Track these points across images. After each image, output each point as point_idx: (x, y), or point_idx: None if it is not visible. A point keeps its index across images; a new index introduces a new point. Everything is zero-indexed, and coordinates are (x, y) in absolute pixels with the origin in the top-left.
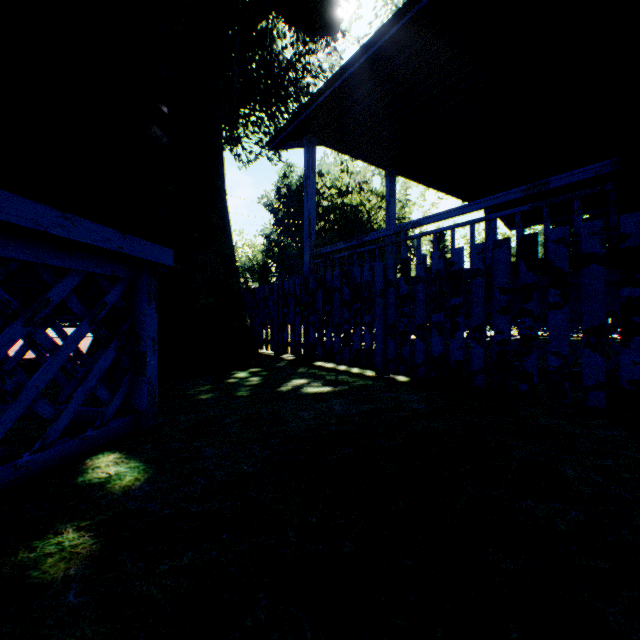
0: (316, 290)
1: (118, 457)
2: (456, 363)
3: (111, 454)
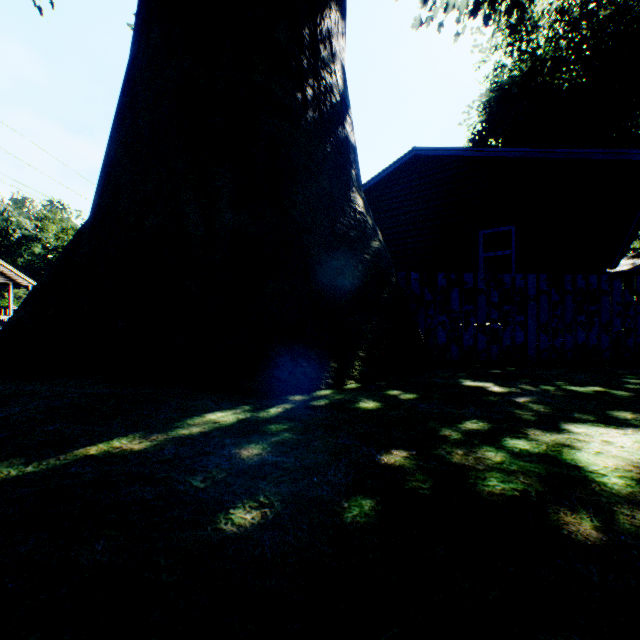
0: None
1: None
2: None
3: None
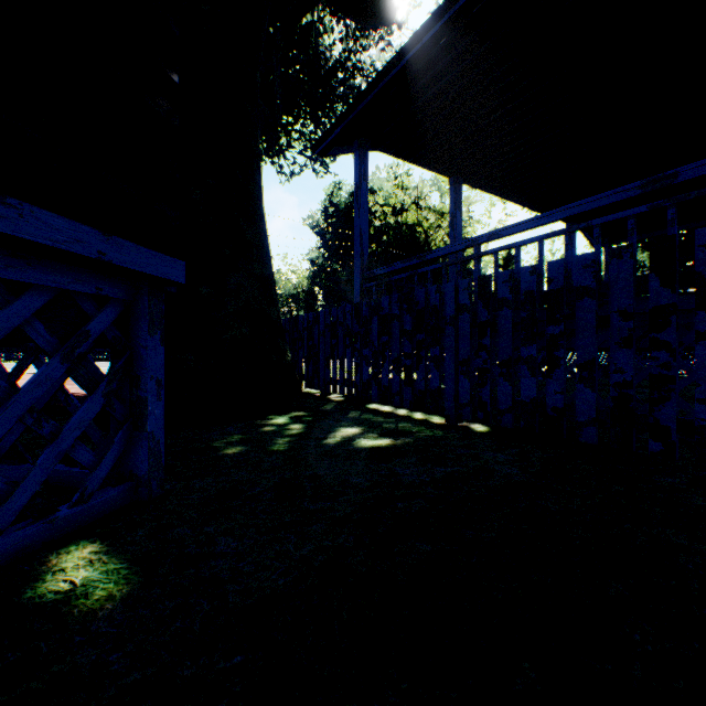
0: (370, 318)
1: (96, 551)
2: (555, 411)
3: (88, 545)
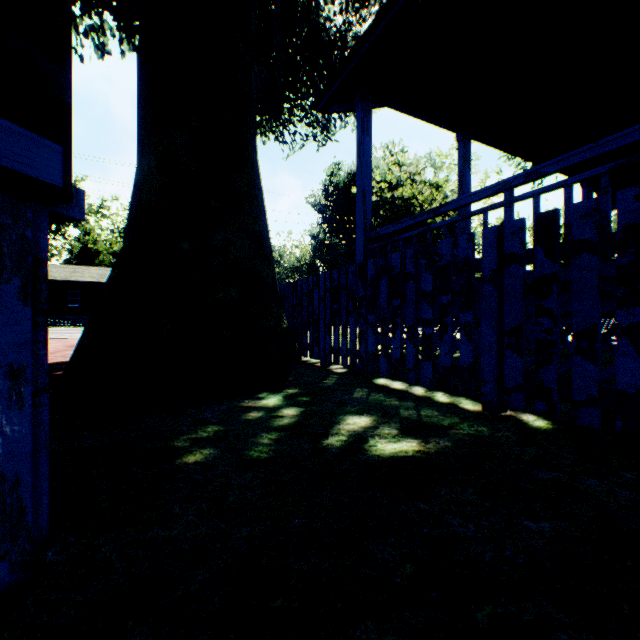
0: (377, 279)
1: None
2: None
3: None
